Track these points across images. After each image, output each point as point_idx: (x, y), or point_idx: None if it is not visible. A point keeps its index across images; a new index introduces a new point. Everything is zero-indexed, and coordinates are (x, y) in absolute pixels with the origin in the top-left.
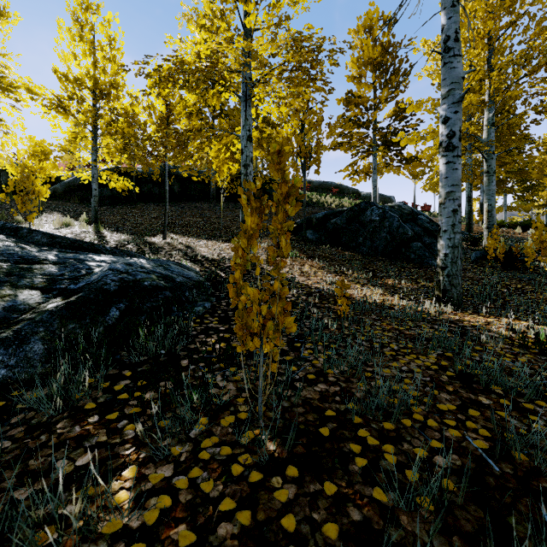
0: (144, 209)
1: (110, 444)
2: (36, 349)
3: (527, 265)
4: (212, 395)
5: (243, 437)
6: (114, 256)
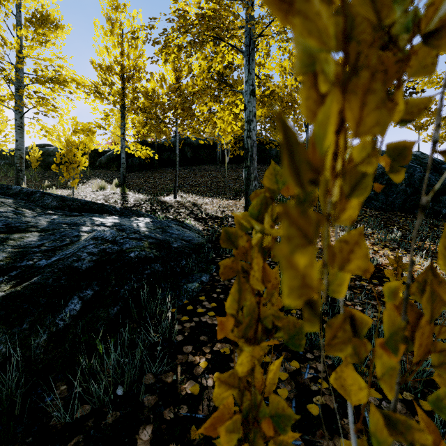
0: (163, 173)
1: None
2: None
3: None
4: None
5: None
6: (120, 217)
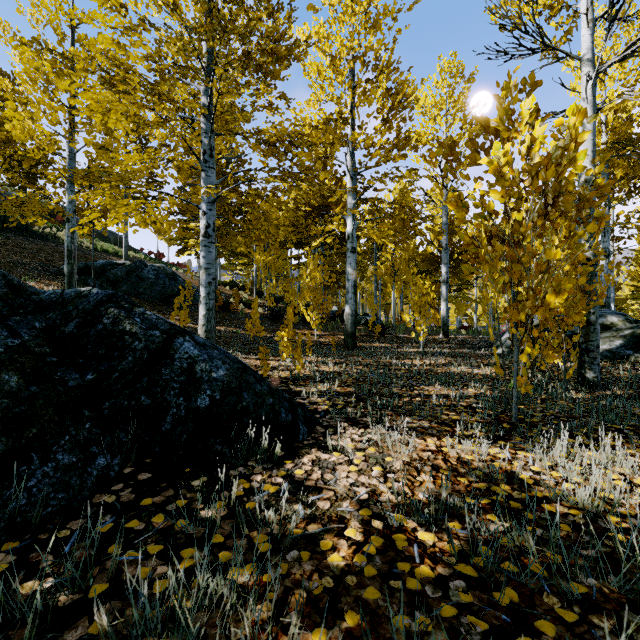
0: None
1: None
2: None
3: (231, 310)
4: None
5: None
6: None
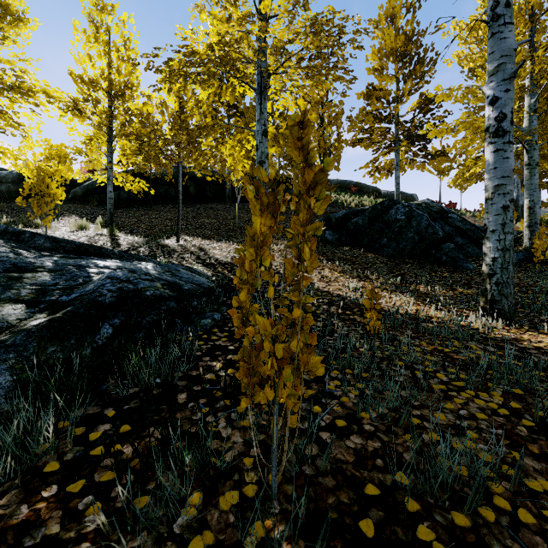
0: (160, 211)
1: (61, 542)
2: (1, 382)
3: None
4: (210, 456)
5: (248, 535)
6: (121, 261)
